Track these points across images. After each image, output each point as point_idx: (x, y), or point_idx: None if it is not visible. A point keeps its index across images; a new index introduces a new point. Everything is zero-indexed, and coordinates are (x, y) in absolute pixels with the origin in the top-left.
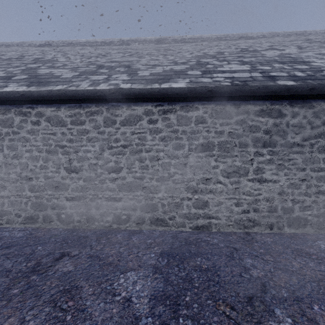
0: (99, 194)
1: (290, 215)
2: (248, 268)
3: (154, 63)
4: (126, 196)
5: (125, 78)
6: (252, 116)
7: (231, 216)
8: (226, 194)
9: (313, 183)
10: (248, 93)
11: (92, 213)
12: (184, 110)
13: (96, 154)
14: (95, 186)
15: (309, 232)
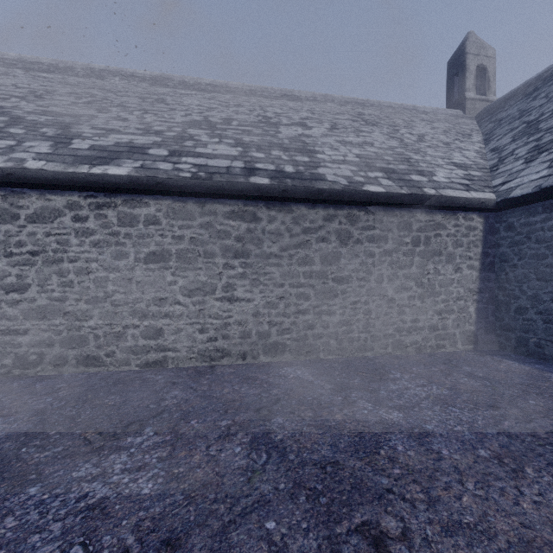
0: None
1: (266, 341)
2: (164, 400)
3: (114, 126)
4: (36, 326)
5: (43, 151)
6: (220, 218)
7: (194, 346)
8: (187, 318)
9: (292, 301)
10: (210, 190)
11: None
12: (129, 205)
13: None
14: None
15: (287, 360)
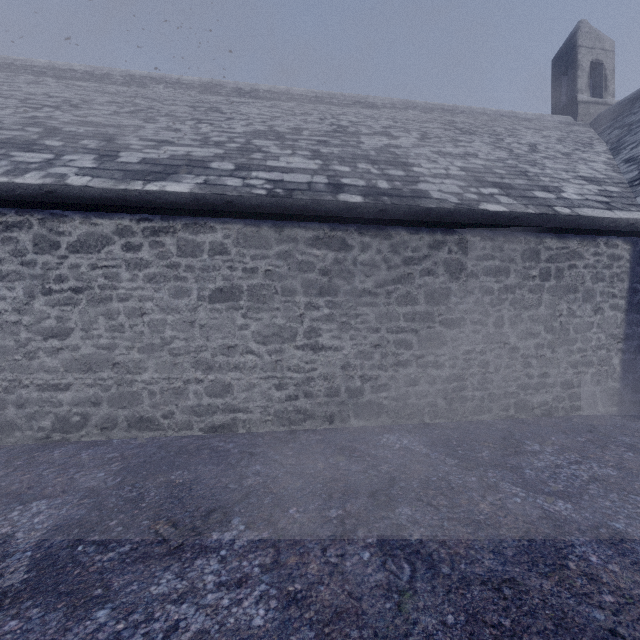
0: (23, 379)
1: (358, 400)
2: (245, 477)
3: (166, 137)
4: (80, 380)
5: (86, 165)
6: (302, 246)
7: (270, 406)
8: (261, 371)
9: (390, 350)
10: (290, 211)
11: (8, 414)
12: (190, 231)
13: (18, 303)
14: (16, 364)
15: (384, 424)
